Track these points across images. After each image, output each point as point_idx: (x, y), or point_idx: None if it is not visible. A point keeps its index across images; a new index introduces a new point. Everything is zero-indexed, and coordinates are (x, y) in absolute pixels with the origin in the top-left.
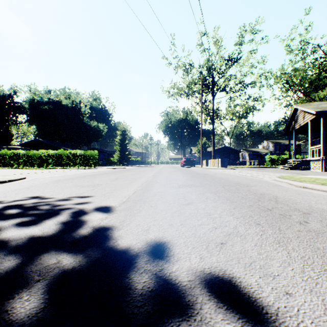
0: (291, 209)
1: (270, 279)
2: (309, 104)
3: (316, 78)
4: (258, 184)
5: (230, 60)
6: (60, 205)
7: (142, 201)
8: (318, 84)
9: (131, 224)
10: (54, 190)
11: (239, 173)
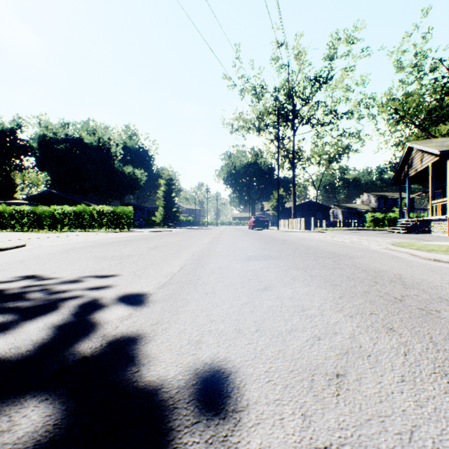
0: (433, 298)
1: None
2: (430, 142)
3: (437, 106)
4: (366, 255)
5: (317, 81)
6: (60, 290)
7: (191, 284)
8: (440, 113)
9: (169, 330)
10: (60, 265)
11: (333, 239)
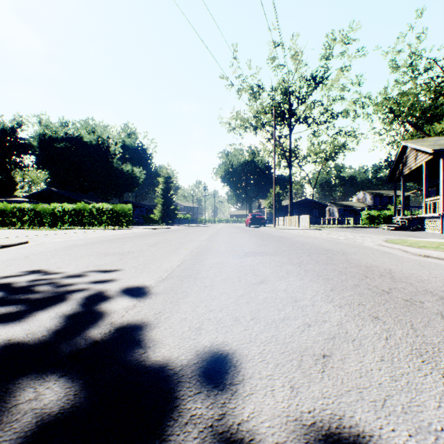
0: (419, 291)
1: (431, 441)
2: (424, 141)
3: (431, 105)
4: (359, 251)
5: (313, 80)
6: (67, 284)
7: (191, 278)
8: (434, 113)
9: (172, 318)
10: (64, 261)
11: (328, 236)
